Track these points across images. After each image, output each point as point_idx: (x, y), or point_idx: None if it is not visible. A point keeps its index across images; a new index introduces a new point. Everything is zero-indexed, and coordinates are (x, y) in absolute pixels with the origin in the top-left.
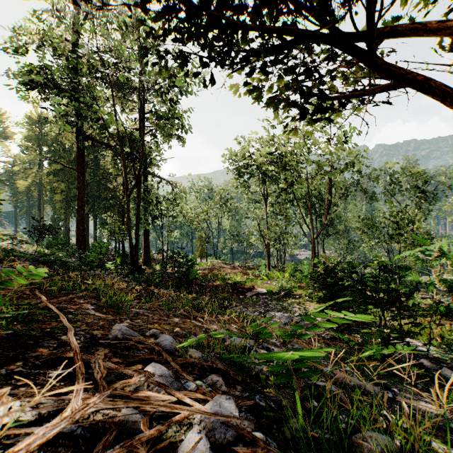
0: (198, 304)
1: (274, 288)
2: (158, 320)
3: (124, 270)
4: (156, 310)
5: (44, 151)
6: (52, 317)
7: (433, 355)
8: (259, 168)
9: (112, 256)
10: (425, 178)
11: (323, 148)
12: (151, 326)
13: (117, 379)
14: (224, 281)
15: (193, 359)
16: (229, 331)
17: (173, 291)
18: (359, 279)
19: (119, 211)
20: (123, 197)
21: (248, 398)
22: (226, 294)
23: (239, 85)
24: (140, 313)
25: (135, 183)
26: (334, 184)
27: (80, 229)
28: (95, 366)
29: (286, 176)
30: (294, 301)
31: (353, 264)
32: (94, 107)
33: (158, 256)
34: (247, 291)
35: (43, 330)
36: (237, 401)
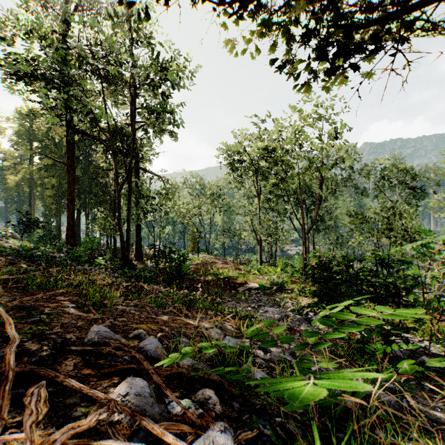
0: (189, 300)
1: (266, 283)
2: (146, 318)
3: (115, 265)
4: (144, 307)
5: (35, 146)
6: (18, 318)
7: (431, 351)
8: (251, 163)
9: (103, 252)
10: (412, 174)
11: (314, 144)
12: (136, 326)
13: (82, 401)
14: (216, 276)
15: (181, 369)
16: (222, 329)
17: (165, 287)
18: (355, 274)
19: (111, 207)
20: (115, 192)
21: (250, 427)
22: (218, 289)
23: (236, 40)
24: (126, 311)
25: (126, 177)
26: (324, 180)
27: (70, 224)
28: (31, 401)
29: (278, 171)
30: (286, 295)
31: (349, 258)
32: (84, 100)
33: (151, 252)
34: (239, 286)
35: (5, 334)
36: (236, 432)
